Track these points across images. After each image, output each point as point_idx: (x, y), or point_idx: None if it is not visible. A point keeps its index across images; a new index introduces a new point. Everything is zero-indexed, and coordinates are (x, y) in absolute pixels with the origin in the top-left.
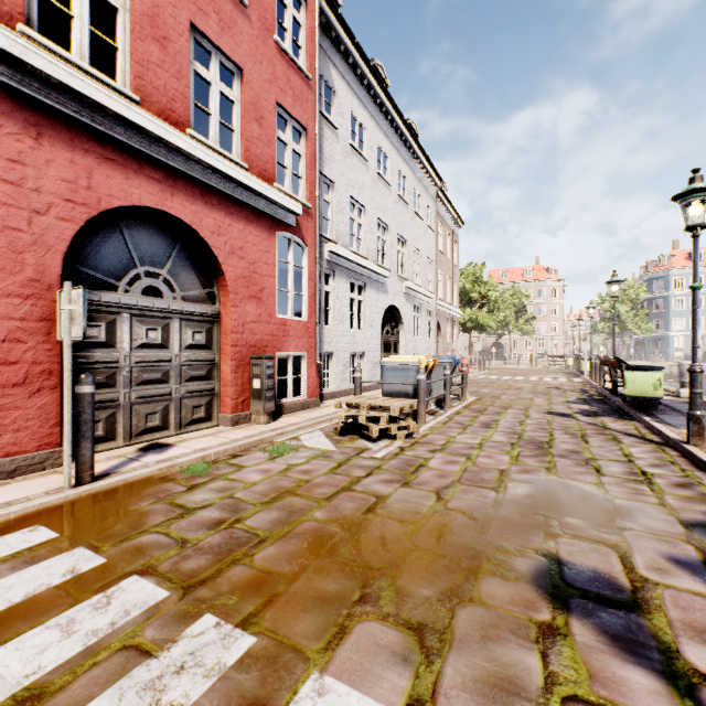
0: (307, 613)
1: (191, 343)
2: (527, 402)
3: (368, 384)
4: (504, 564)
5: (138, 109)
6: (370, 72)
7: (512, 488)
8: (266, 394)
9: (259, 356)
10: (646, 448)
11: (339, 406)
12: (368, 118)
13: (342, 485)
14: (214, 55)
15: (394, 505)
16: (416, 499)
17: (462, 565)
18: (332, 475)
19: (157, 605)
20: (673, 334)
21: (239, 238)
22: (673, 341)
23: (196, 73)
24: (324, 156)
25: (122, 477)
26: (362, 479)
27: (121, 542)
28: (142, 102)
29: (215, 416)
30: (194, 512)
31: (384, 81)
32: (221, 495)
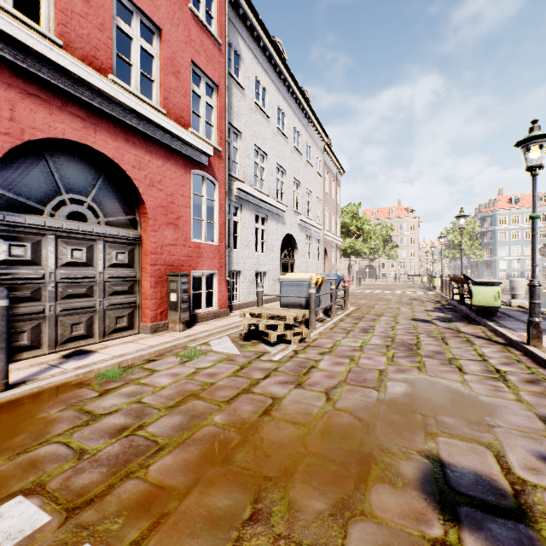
0: (194, 539)
1: (114, 262)
2: (395, 310)
3: (270, 297)
4: (391, 468)
5: (60, 51)
6: (271, 45)
7: (391, 387)
8: (181, 306)
9: (176, 274)
10: (495, 348)
11: (243, 316)
12: (270, 83)
13: (242, 388)
14: (135, 14)
15: (288, 407)
16: (308, 400)
17: (352, 471)
18: (234, 378)
19: (33, 534)
20: (499, 259)
21: (158, 173)
22: (499, 264)
23: (119, 28)
24: (233, 110)
25: (37, 384)
26: (260, 381)
27: (18, 455)
28: (66, 46)
29: (137, 325)
30: (100, 418)
31: (282, 55)
32: (129, 400)
